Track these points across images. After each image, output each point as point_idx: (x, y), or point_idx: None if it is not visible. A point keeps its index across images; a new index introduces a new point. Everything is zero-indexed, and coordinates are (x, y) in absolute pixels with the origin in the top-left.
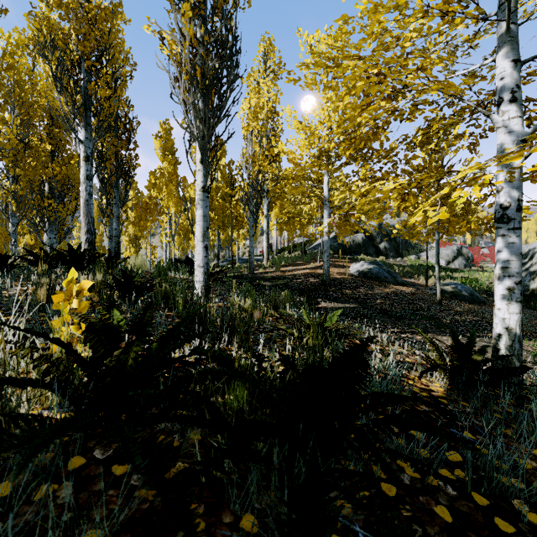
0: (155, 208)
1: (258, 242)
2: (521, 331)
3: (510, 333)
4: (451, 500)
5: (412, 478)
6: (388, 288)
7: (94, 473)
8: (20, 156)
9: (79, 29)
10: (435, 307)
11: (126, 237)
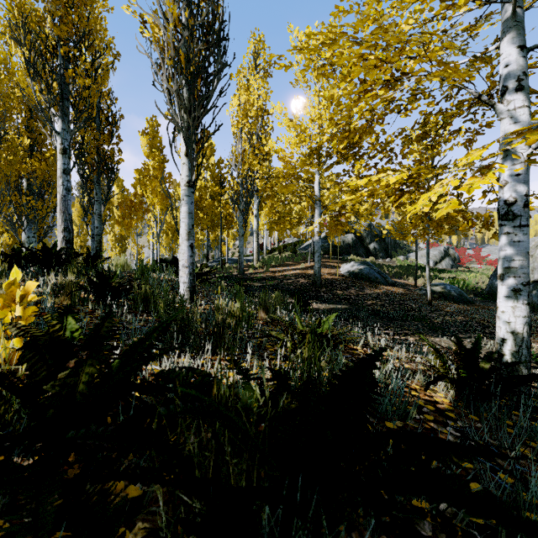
0: (140, 206)
1: (248, 243)
2: (527, 336)
3: (516, 338)
4: None
5: (433, 526)
6: (378, 288)
7: None
8: None
9: (54, 12)
10: (425, 308)
11: (111, 237)
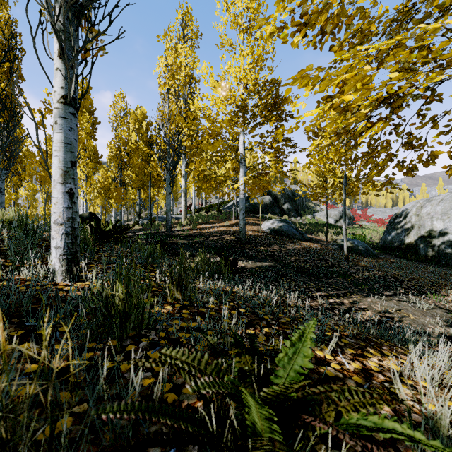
0: None
1: (179, 203)
2: None
3: None
4: None
5: None
6: (298, 244)
7: None
8: None
9: None
10: (343, 263)
11: (43, 195)
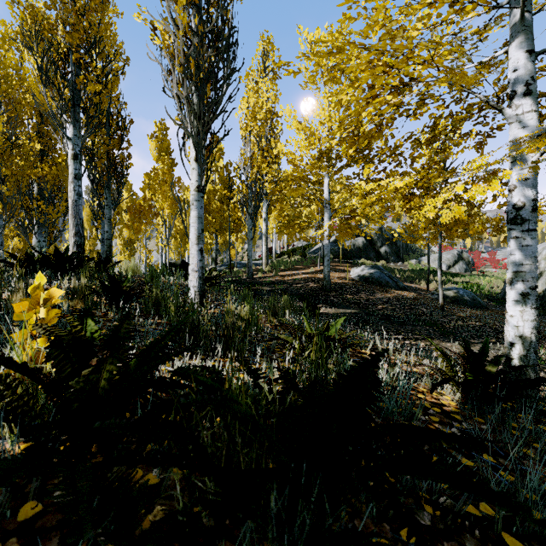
0: (150, 210)
1: (256, 246)
2: (536, 340)
3: (524, 342)
4: (480, 544)
5: (432, 516)
6: (389, 293)
7: (50, 524)
8: (7, 155)
9: (66, 19)
10: (437, 312)
11: (120, 241)
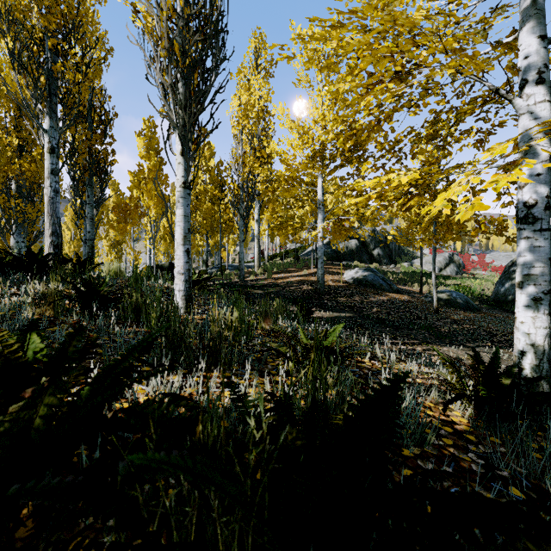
0: (136, 210)
1: (249, 249)
2: (548, 348)
3: (536, 350)
4: None
5: None
6: (383, 296)
7: None
8: None
9: (41, 1)
10: (432, 315)
11: (107, 242)
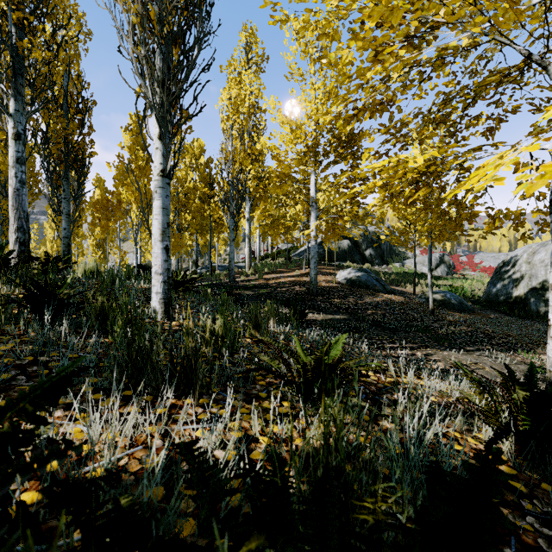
0: (118, 206)
1: (240, 249)
2: None
3: None
4: None
5: None
6: (377, 297)
7: None
8: None
9: None
10: (428, 317)
11: (92, 241)
